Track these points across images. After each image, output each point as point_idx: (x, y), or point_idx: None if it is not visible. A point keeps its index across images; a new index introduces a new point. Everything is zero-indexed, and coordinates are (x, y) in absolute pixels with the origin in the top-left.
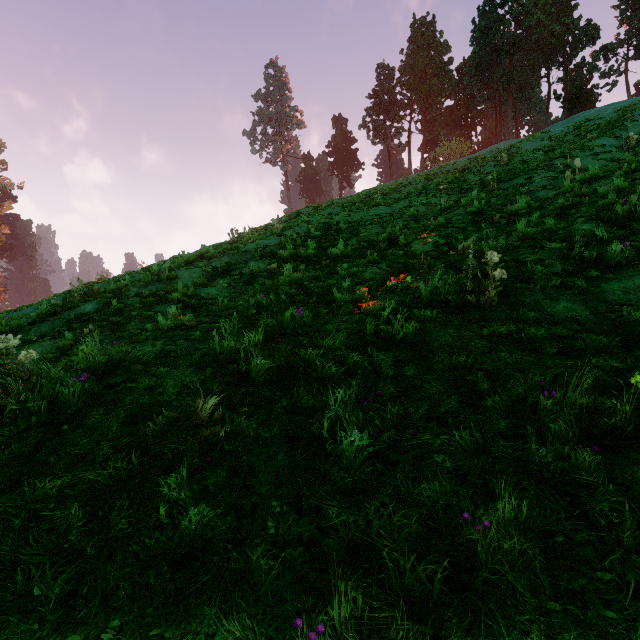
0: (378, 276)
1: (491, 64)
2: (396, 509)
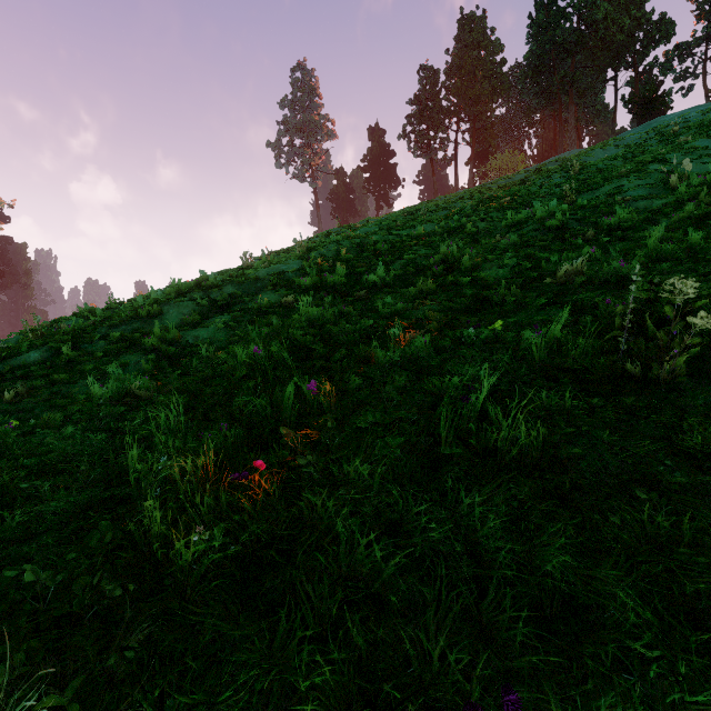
0: (438, 316)
1: (550, 64)
2: None
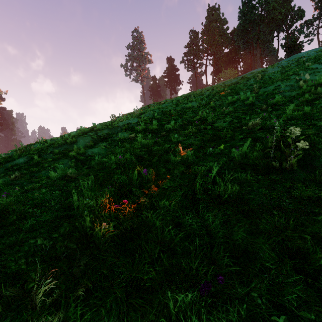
0: (197, 143)
1: (248, 30)
2: None
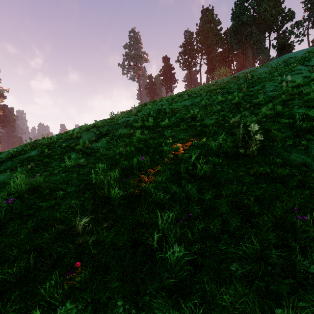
0: (186, 137)
1: (241, 30)
2: (205, 309)
